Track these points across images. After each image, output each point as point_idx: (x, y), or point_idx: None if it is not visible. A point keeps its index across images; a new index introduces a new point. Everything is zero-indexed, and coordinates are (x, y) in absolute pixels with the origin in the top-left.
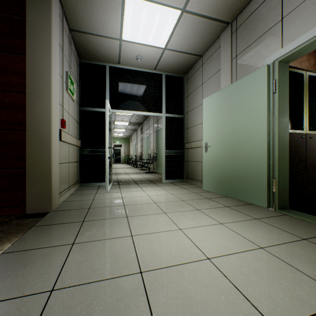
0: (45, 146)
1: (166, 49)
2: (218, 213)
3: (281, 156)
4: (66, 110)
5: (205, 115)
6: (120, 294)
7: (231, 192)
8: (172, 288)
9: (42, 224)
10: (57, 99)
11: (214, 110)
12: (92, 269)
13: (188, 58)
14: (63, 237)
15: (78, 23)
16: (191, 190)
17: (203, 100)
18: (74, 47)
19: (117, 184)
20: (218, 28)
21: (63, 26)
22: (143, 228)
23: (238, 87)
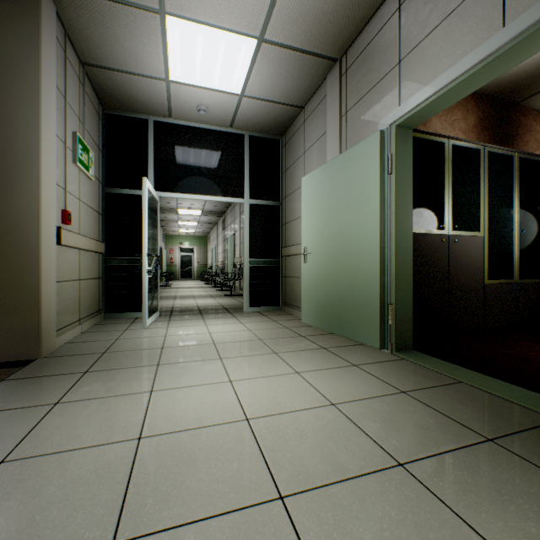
0: (30, 255)
1: (244, 95)
2: (303, 358)
3: (400, 271)
4: (75, 194)
5: (304, 203)
6: (96, 464)
7: (337, 326)
8: (173, 456)
9: (19, 377)
10: (53, 179)
11: (316, 196)
12: (71, 435)
13: (283, 110)
14: (45, 395)
15: (94, 54)
16: (283, 323)
17: (301, 180)
18: (92, 90)
19: (167, 315)
20: (322, 67)
21: (66, 60)
22: (175, 380)
23: (346, 161)
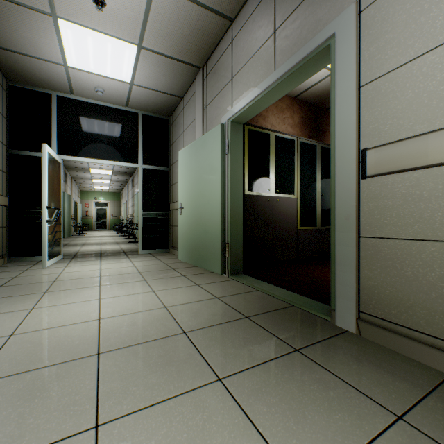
0: None
1: (134, 84)
2: (164, 282)
3: (233, 220)
4: None
5: (180, 170)
6: None
7: (198, 261)
8: (34, 342)
9: None
10: None
11: (187, 166)
12: None
13: (167, 98)
14: None
15: None
16: (165, 261)
17: (178, 153)
18: None
19: (70, 258)
20: (190, 71)
21: None
22: (55, 301)
23: (203, 142)
